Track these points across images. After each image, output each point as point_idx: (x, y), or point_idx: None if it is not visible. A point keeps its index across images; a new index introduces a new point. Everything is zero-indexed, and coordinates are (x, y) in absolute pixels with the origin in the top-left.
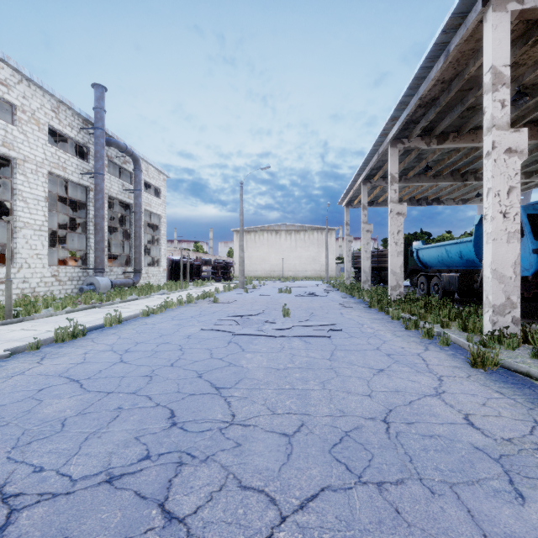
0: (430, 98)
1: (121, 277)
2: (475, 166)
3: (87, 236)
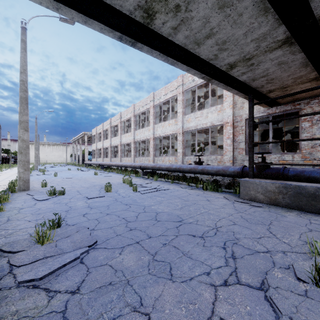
0: (84, 135)
1: None
2: None
3: None
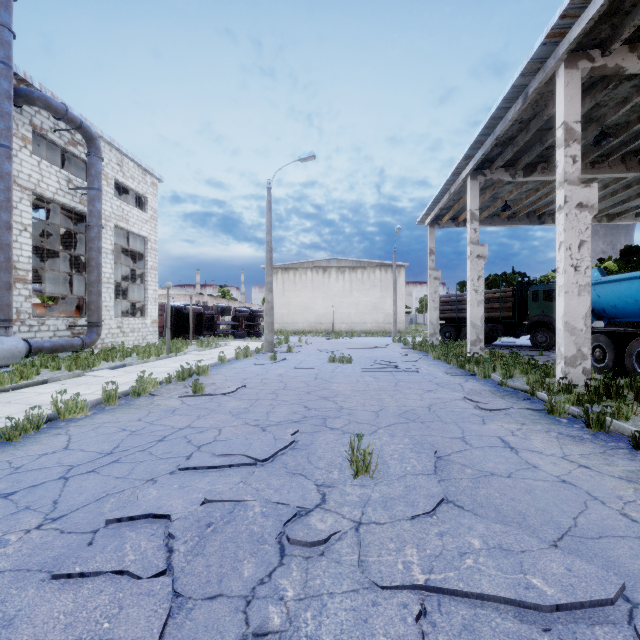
0: None
1: (65, 335)
2: None
3: None
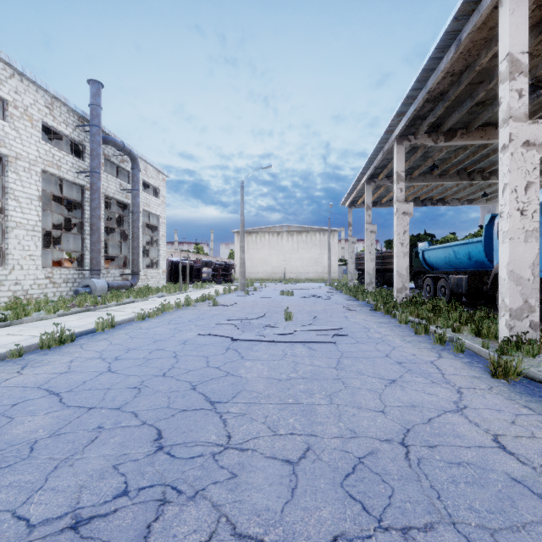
0: (439, 92)
1: (118, 279)
2: (482, 165)
3: (82, 237)
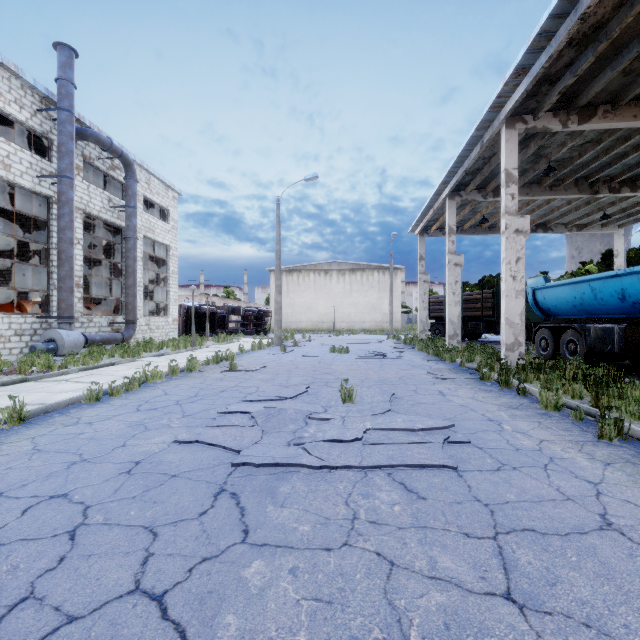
0: (593, 24)
1: (107, 330)
2: (610, 172)
3: (48, 270)
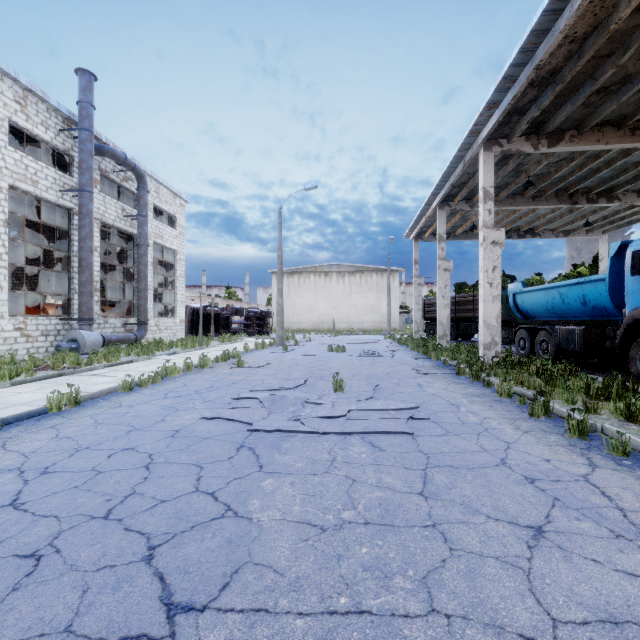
0: (549, 70)
1: (120, 331)
2: (588, 184)
3: (69, 276)
